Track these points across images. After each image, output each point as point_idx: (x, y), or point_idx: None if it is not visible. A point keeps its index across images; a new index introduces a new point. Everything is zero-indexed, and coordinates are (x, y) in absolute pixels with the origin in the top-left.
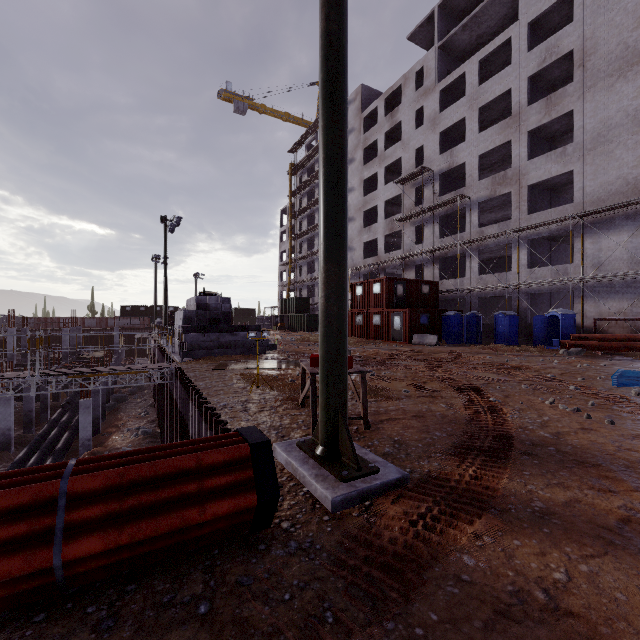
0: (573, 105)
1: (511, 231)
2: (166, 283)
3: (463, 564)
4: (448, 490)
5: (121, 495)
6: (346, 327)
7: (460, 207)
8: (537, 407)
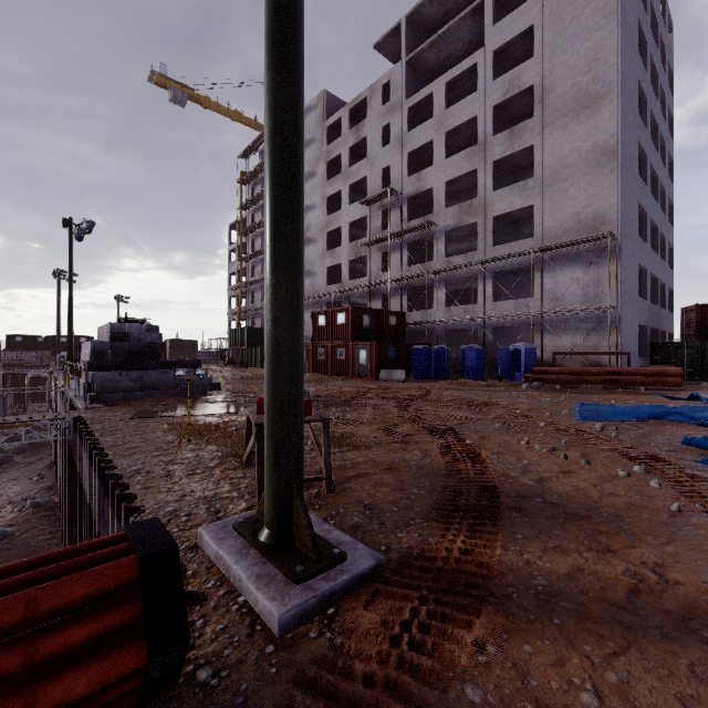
0: (534, 140)
1: (477, 262)
2: (71, 306)
3: (467, 703)
4: (435, 575)
5: None
6: (302, 363)
7: (428, 234)
8: (514, 449)
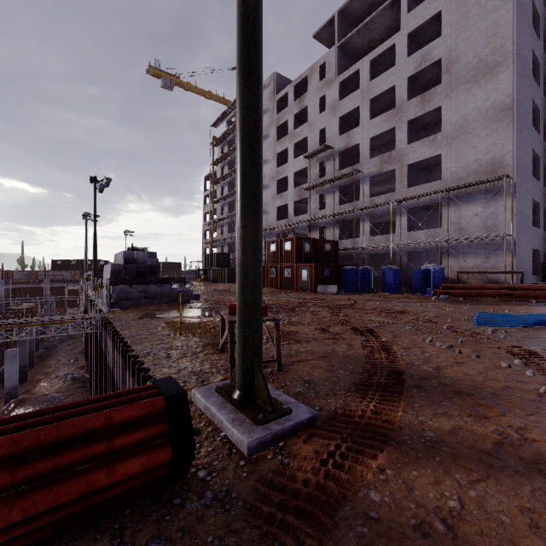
0: (441, 102)
1: (395, 201)
2: (96, 239)
3: (370, 500)
4: (353, 426)
5: (14, 465)
6: (261, 279)
7: (355, 180)
8: (420, 345)
